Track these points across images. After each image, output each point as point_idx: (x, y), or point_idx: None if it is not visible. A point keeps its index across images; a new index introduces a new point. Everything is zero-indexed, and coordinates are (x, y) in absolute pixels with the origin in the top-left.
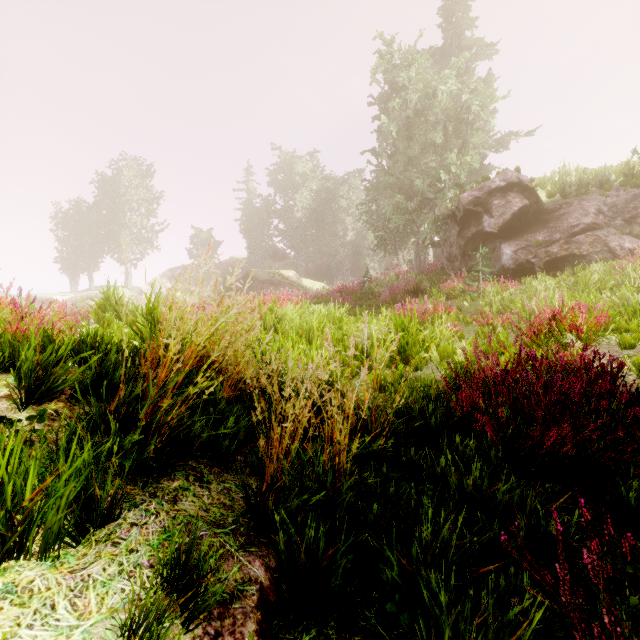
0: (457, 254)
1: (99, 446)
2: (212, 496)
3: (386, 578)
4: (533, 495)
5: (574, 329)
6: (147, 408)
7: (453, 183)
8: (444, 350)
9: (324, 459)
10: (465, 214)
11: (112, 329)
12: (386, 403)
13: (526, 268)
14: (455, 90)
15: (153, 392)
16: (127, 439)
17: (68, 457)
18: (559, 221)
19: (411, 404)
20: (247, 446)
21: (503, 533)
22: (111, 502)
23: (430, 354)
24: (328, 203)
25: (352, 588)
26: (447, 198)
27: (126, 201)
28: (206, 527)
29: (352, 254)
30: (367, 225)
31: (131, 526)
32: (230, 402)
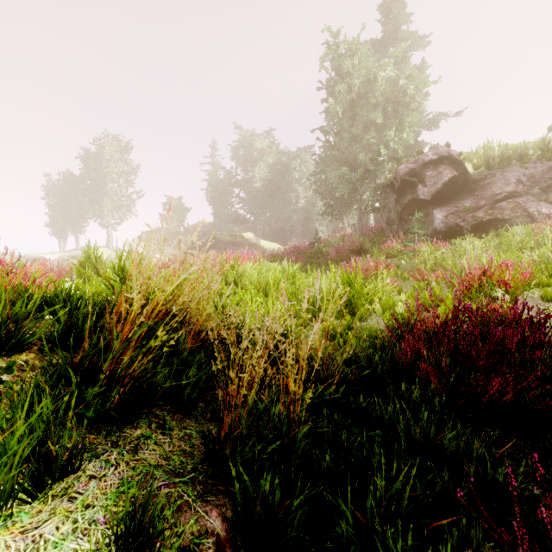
0: (395, 218)
1: (60, 399)
2: (173, 443)
3: (341, 532)
4: (478, 443)
5: (503, 284)
6: (111, 360)
7: (391, 157)
8: (386, 303)
9: (279, 407)
10: (402, 184)
11: (91, 284)
12: (336, 353)
13: (455, 231)
14: (393, 76)
15: (117, 344)
16: (89, 391)
17: (32, 408)
18: (484, 190)
19: (358, 352)
20: (208, 393)
21: (459, 490)
22: (70, 455)
23: (373, 306)
24: (282, 175)
25: (307, 537)
26: (386, 170)
27: (107, 173)
28: (165, 477)
29: (303, 219)
30: (316, 194)
31: (89, 479)
32: (193, 351)
